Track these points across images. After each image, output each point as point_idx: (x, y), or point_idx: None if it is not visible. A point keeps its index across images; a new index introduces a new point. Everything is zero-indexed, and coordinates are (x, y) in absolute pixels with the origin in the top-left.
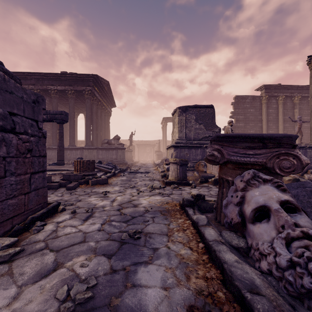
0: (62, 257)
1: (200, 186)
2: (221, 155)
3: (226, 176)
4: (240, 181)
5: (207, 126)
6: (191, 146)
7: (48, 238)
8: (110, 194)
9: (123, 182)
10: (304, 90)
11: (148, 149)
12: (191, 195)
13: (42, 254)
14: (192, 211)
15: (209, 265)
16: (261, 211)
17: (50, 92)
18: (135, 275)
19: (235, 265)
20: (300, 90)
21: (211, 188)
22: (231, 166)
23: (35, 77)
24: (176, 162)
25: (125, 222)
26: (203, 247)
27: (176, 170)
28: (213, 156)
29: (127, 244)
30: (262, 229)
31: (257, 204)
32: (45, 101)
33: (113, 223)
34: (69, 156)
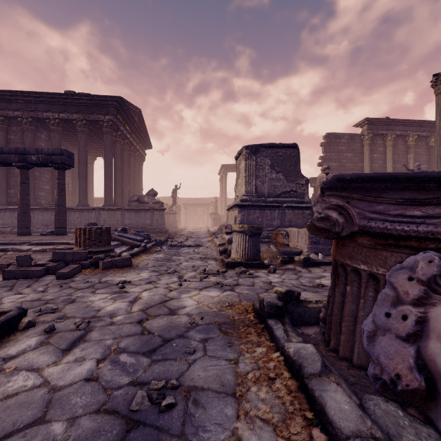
0: None
1: (281, 269)
2: (346, 218)
3: (354, 262)
4: (406, 279)
5: (288, 176)
6: (265, 205)
7: None
8: (132, 286)
9: (158, 263)
10: (422, 128)
11: (201, 211)
12: (276, 294)
13: None
14: (281, 329)
15: None
16: None
17: (48, 122)
18: None
19: None
20: (416, 127)
21: (300, 272)
22: (366, 241)
23: (24, 98)
24: (243, 230)
25: (148, 354)
26: None
27: (243, 244)
28: (327, 220)
29: (141, 430)
30: None
31: None
32: None
33: (122, 358)
34: (79, 221)
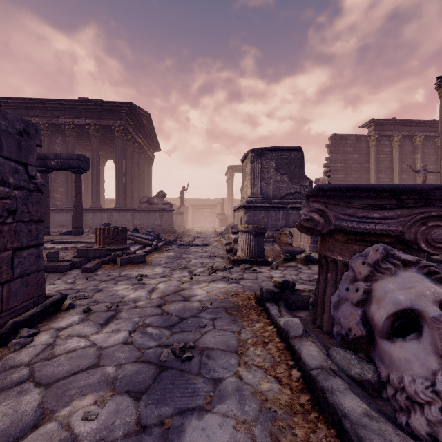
0: (54, 398)
1: (284, 266)
2: (325, 219)
3: (332, 254)
4: (361, 264)
5: (292, 178)
6: (270, 206)
7: (38, 359)
8: (149, 279)
9: (169, 260)
10: (430, 128)
11: (207, 212)
12: (273, 283)
13: (20, 393)
14: (276, 309)
15: (314, 417)
16: (404, 319)
17: (63, 128)
18: (181, 437)
19: (366, 423)
20: (423, 128)
21: (300, 269)
22: (341, 237)
23: (41, 105)
24: (248, 230)
25: (168, 328)
26: (300, 378)
27: (248, 243)
28: (311, 221)
29: (169, 371)
30: (409, 353)
31: (396, 306)
32: (40, 133)
33: (148, 330)
34: (92, 222)
